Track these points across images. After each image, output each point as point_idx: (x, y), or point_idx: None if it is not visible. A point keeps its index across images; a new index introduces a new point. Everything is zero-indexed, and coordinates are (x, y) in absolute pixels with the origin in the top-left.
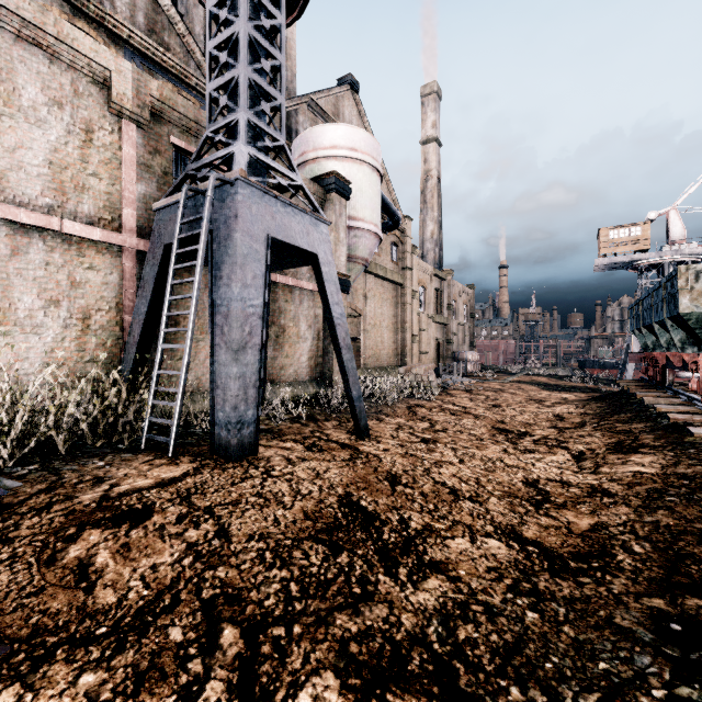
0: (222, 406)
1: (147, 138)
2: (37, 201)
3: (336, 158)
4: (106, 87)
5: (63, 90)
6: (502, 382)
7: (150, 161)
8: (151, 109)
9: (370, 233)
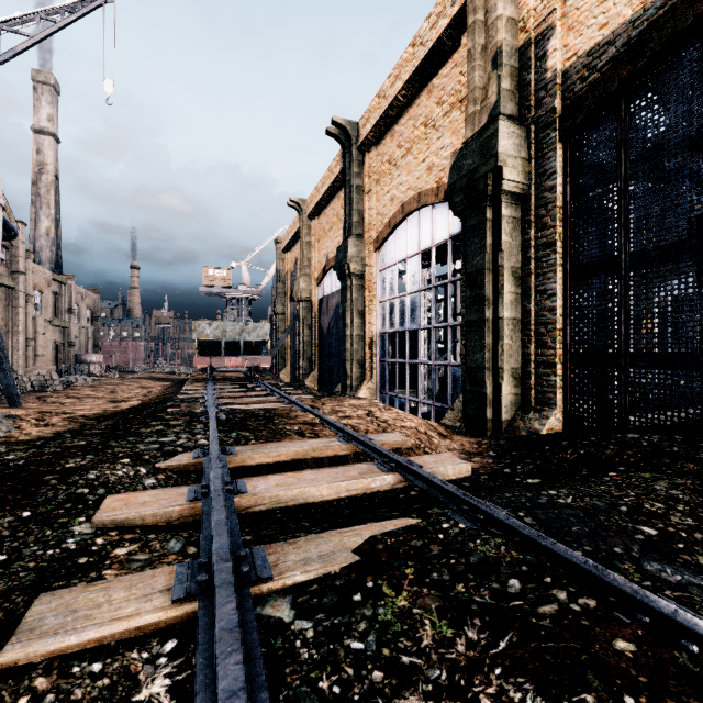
0: None
1: None
2: None
3: None
4: None
5: None
6: (124, 378)
7: None
8: None
9: None
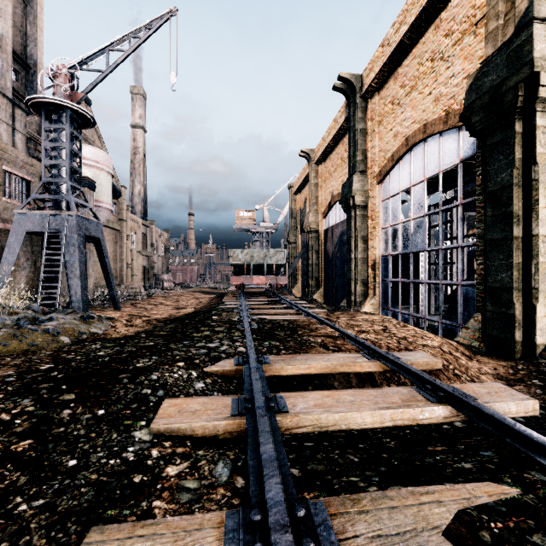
0: (75, 296)
1: None
2: None
3: (85, 164)
4: None
5: None
6: (184, 292)
7: None
8: None
9: (107, 209)
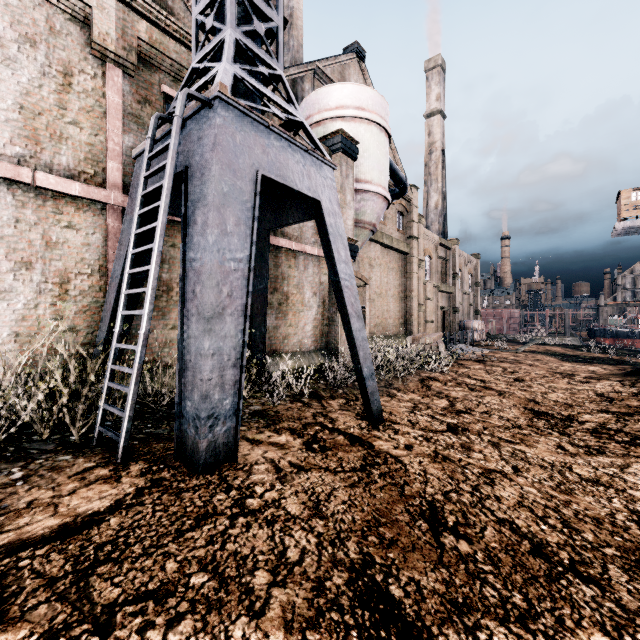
0: (190, 393)
1: (135, 86)
2: (6, 149)
3: (342, 119)
4: (88, 26)
5: (36, 26)
6: (515, 352)
7: (139, 111)
8: (140, 53)
9: (377, 196)
